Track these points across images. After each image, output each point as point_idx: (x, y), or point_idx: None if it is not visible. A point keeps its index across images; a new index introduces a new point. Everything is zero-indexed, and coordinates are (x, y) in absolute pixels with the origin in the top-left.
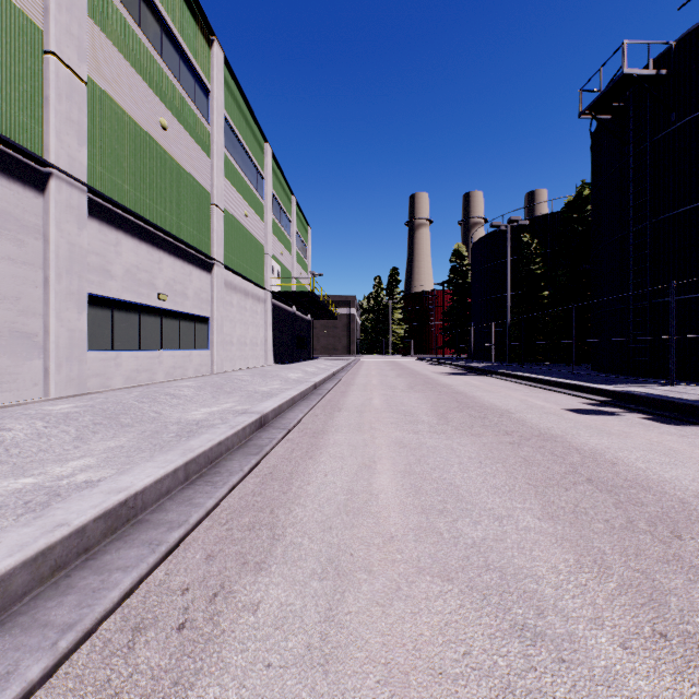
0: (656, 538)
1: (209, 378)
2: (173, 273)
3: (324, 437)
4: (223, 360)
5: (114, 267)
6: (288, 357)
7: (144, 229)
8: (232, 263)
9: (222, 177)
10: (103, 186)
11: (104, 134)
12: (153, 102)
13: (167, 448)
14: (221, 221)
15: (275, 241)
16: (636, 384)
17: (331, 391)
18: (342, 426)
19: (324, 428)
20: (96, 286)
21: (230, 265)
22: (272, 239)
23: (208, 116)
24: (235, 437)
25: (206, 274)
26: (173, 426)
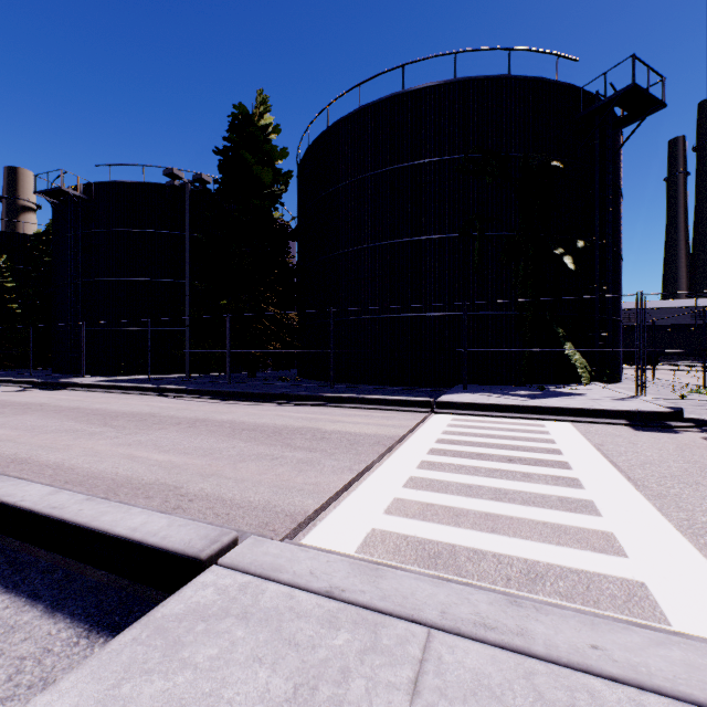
0: (3, 407)
1: None
2: None
3: None
4: None
5: None
6: None
7: None
8: None
9: None
10: None
11: None
12: None
13: None
14: None
15: None
16: (66, 379)
17: None
18: None
19: None
20: None
21: None
22: None
23: None
24: None
25: None
26: None
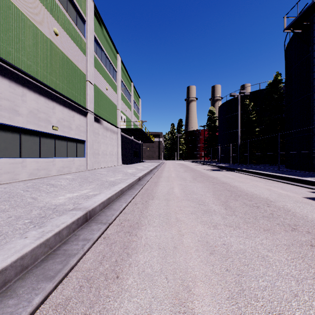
0: None
1: (83, 173)
2: (62, 115)
3: (138, 233)
4: (93, 163)
5: (20, 108)
6: (129, 161)
7: (43, 89)
8: (98, 113)
9: (92, 67)
10: (12, 59)
11: (13, 29)
12: (49, 18)
13: (7, 239)
14: (92, 90)
15: (123, 104)
16: None
17: (148, 181)
18: (153, 217)
19: (139, 220)
20: (7, 119)
21: (98, 114)
22: (121, 103)
23: (84, 34)
24: (40, 248)
25: (83, 117)
26: (35, 211)
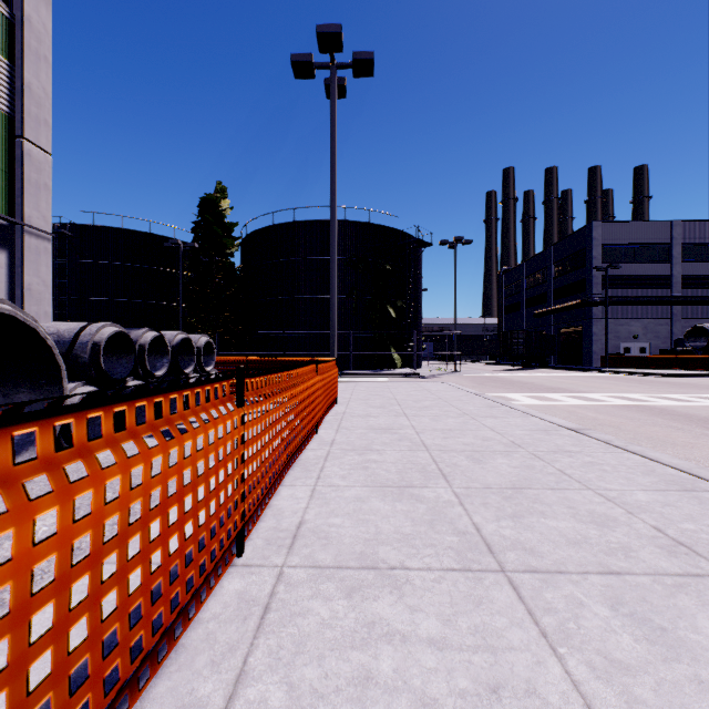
0: None
1: None
2: None
3: None
4: None
5: None
6: None
7: None
8: None
9: None
10: None
11: None
12: None
13: None
14: None
15: None
16: None
17: None
18: None
19: None
20: None
21: None
22: None
23: None
24: None
25: None
26: None
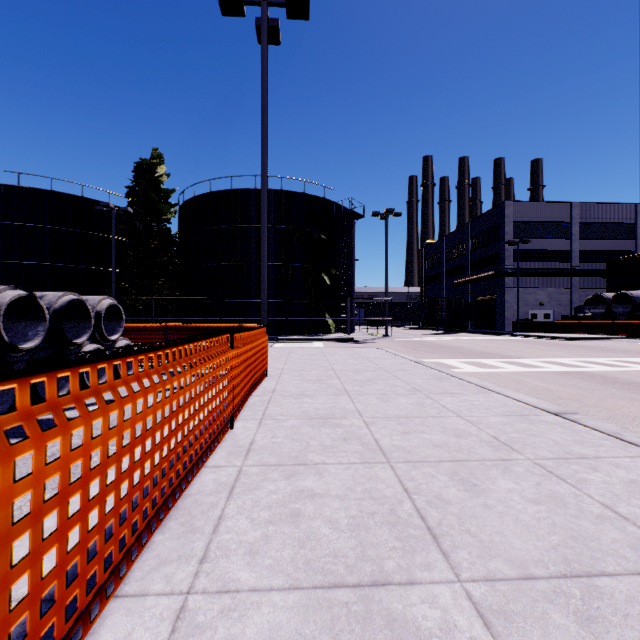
0: None
1: None
2: None
3: None
4: None
5: None
6: None
7: None
8: None
9: None
10: None
11: None
12: None
13: None
14: None
15: None
16: None
17: None
18: None
19: None
20: None
21: None
22: None
23: None
24: None
25: None
26: None
